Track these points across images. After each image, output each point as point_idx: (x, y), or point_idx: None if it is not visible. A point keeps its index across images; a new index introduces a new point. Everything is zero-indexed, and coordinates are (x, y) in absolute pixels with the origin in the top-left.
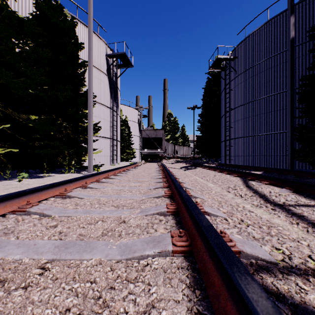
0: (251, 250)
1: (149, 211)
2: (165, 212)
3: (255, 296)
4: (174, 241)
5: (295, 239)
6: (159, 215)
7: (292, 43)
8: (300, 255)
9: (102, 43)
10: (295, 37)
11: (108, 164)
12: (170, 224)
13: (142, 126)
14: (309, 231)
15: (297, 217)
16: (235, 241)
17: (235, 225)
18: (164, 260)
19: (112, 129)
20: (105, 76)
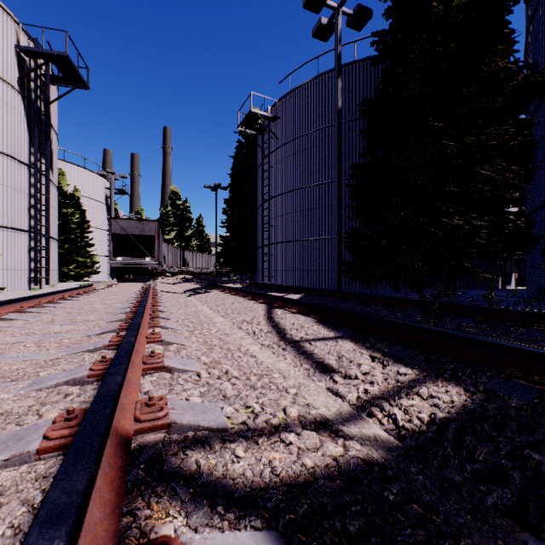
0: (193, 417)
1: (50, 381)
2: (84, 379)
3: (60, 493)
4: (48, 431)
5: (286, 388)
6: (71, 385)
7: (339, 115)
8: (273, 410)
9: (6, 17)
10: (349, 109)
11: (23, 287)
12: (82, 399)
13: (116, 210)
14: (309, 373)
15: (305, 356)
16: (173, 409)
17: (208, 381)
18: (14, 471)
19: (34, 211)
20: (14, 93)
